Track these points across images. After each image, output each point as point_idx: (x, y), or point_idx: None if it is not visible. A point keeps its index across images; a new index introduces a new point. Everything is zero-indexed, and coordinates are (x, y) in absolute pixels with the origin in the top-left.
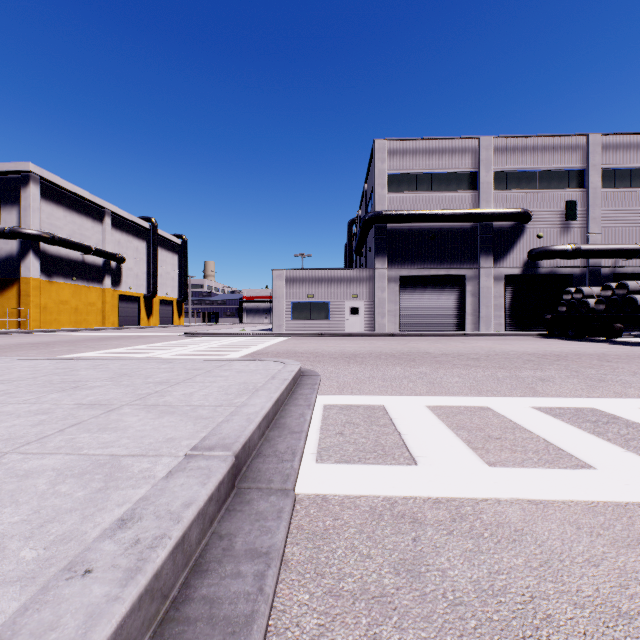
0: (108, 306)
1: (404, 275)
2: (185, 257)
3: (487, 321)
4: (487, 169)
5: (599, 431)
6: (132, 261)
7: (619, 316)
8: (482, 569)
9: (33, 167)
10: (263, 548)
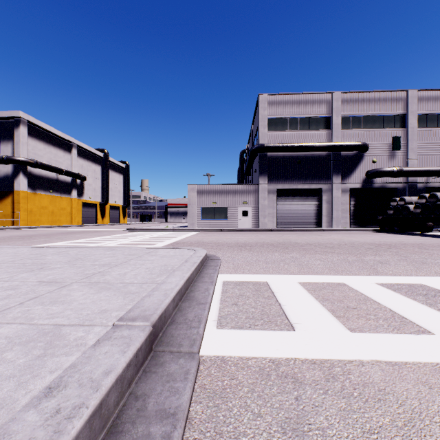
0: (74, 210)
1: (279, 188)
2: (128, 176)
3: (337, 220)
4: (337, 114)
5: (430, 302)
6: (91, 179)
7: (431, 217)
8: (356, 428)
9: (22, 114)
10: (171, 409)
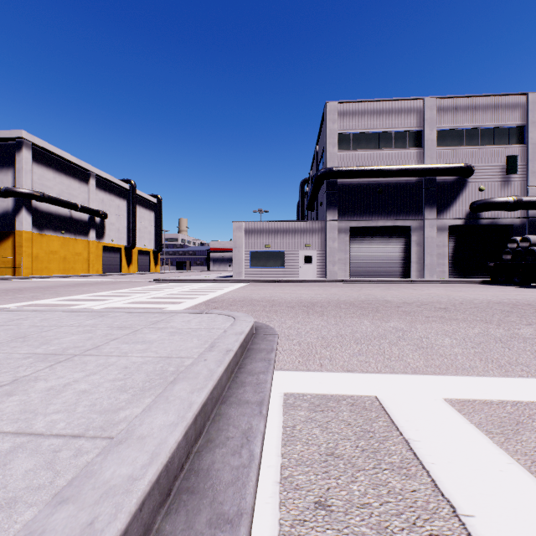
0: (93, 256)
1: (353, 226)
2: (160, 214)
3: (431, 269)
4: (431, 127)
5: None
6: (114, 217)
7: None
8: None
9: (25, 134)
10: None
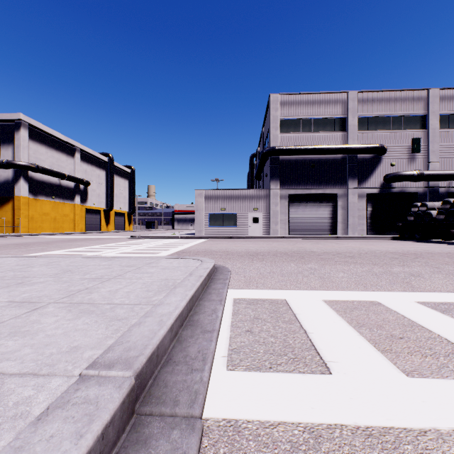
0: (78, 217)
1: (292, 194)
2: (133, 182)
3: (353, 227)
4: (353, 115)
5: None
6: (95, 184)
7: None
8: None
9: (23, 116)
10: None
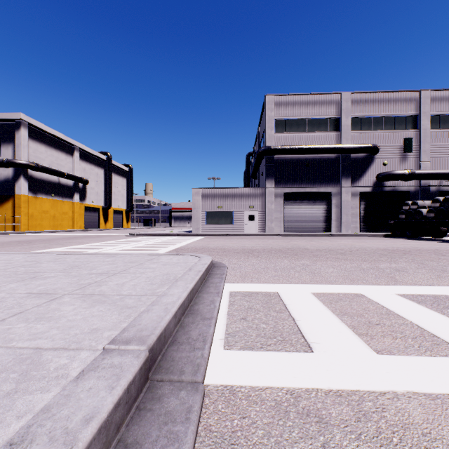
0: (77, 214)
1: (287, 192)
2: (131, 180)
3: (347, 225)
4: (347, 116)
5: None
6: (94, 183)
7: (445, 221)
8: None
9: (23, 116)
10: None
